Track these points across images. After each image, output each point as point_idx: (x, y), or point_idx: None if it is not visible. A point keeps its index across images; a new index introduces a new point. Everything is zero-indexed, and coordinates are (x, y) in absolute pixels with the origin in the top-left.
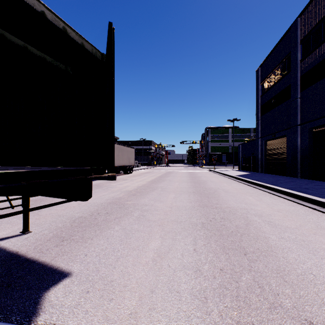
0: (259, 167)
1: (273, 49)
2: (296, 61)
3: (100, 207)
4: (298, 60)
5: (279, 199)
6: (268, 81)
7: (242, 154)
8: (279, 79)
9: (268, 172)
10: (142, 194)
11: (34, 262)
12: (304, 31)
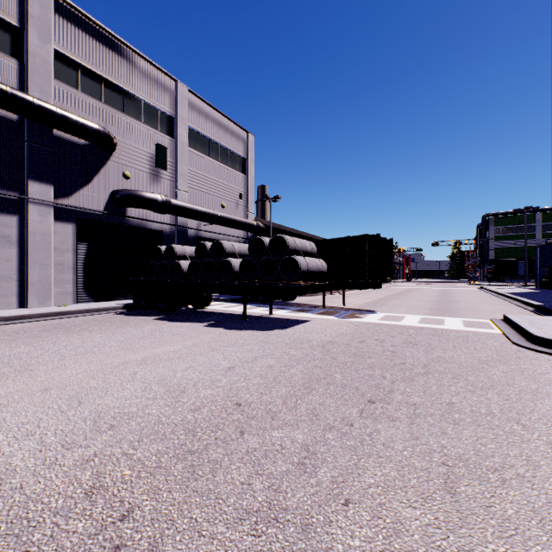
0: None
1: None
2: None
3: (365, 303)
4: None
5: (512, 306)
6: None
7: (540, 263)
8: None
9: None
10: (388, 300)
11: (361, 309)
12: None
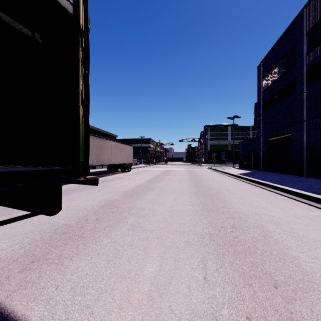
0: (261, 165)
1: (276, 43)
2: (301, 54)
3: (90, 211)
4: (304, 53)
5: (292, 201)
6: (270, 76)
7: (242, 152)
8: (283, 74)
9: (270, 171)
10: (140, 195)
11: None
12: (310, 22)
